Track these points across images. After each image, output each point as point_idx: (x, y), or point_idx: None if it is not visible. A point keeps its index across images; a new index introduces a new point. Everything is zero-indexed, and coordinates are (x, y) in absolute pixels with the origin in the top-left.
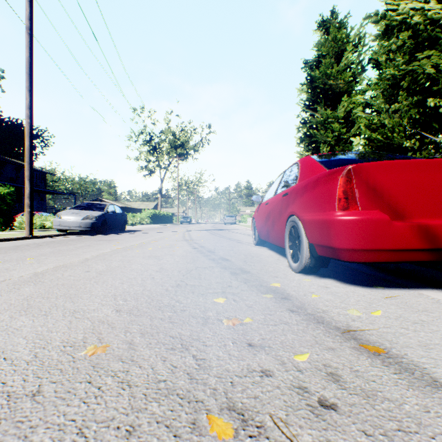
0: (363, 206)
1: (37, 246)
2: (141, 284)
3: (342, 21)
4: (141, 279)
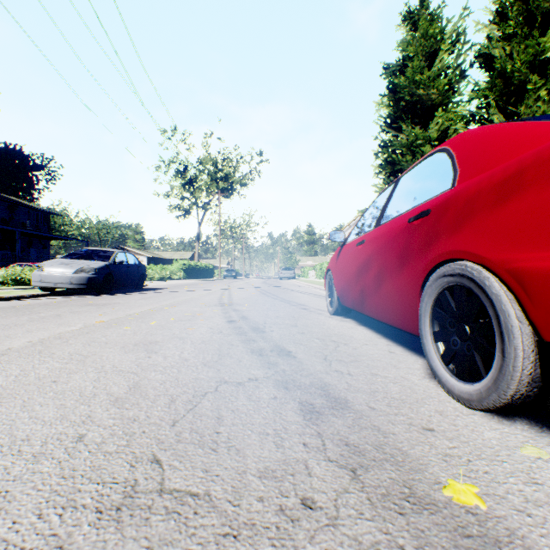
0: None
1: None
2: (4, 492)
3: (434, 13)
4: (37, 447)
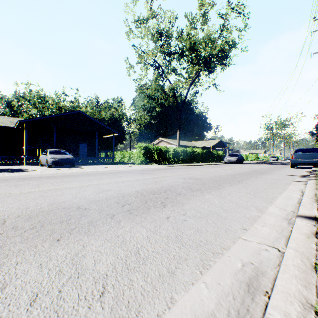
0: None
1: None
2: None
3: None
4: None
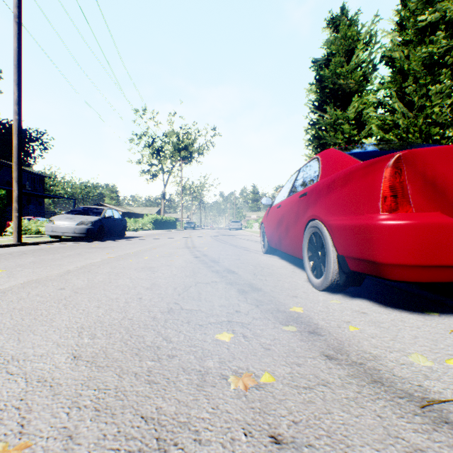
0: (418, 207)
1: (20, 255)
2: (123, 309)
3: (352, 18)
4: (124, 300)
